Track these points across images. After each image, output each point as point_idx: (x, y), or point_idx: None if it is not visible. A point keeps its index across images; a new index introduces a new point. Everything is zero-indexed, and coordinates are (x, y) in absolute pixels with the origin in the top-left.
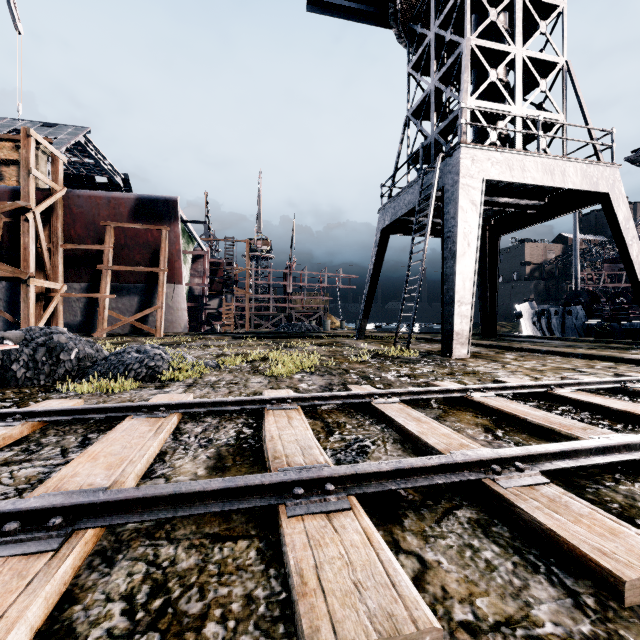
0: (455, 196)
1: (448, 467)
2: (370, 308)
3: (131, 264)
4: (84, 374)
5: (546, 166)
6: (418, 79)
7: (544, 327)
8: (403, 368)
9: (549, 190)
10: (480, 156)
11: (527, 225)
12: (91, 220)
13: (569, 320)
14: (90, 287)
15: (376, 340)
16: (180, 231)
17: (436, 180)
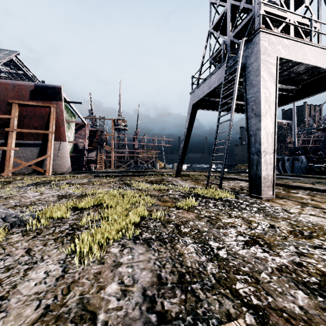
0: (256, 69)
1: None
2: (184, 157)
3: (31, 128)
4: None
5: (317, 53)
6: (217, 3)
7: (280, 168)
8: (235, 219)
9: (304, 79)
10: (274, 40)
11: (285, 104)
12: (2, 99)
13: (296, 164)
14: (3, 143)
15: (188, 177)
16: (63, 108)
17: (240, 58)
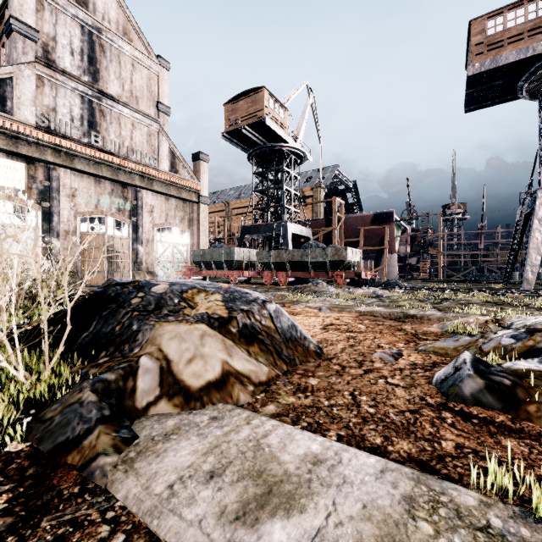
0: (534, 215)
1: (441, 290)
2: (513, 265)
3: (370, 245)
4: (381, 285)
5: None
6: (541, 131)
7: None
8: None
9: None
10: None
11: None
12: (354, 227)
13: None
14: None
15: (517, 285)
16: (394, 226)
17: (524, 207)
